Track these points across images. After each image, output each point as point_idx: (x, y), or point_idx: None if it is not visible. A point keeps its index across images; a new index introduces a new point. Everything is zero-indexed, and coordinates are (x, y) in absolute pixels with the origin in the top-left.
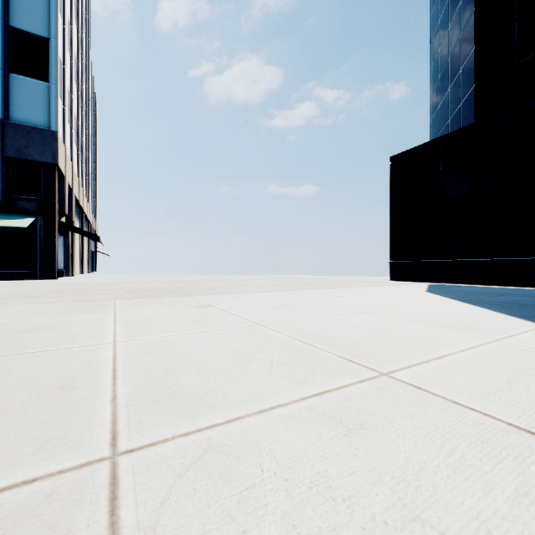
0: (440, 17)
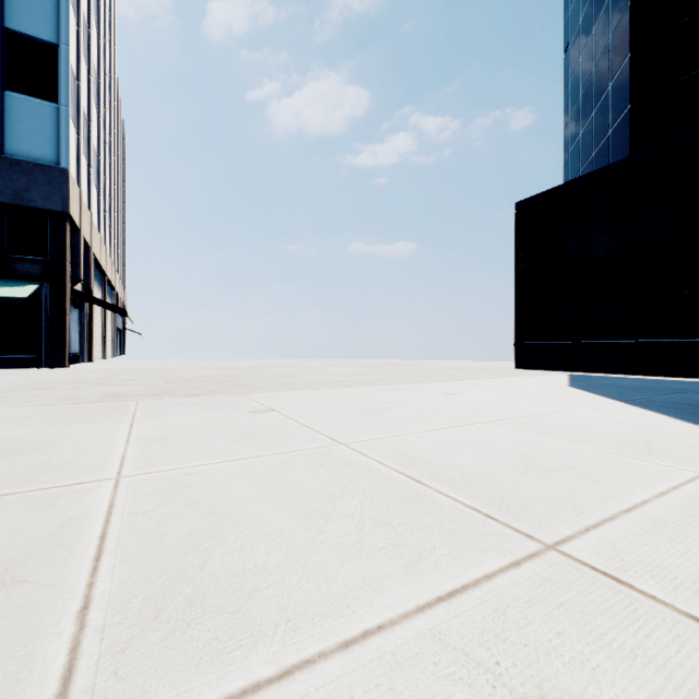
0: (581, 17)
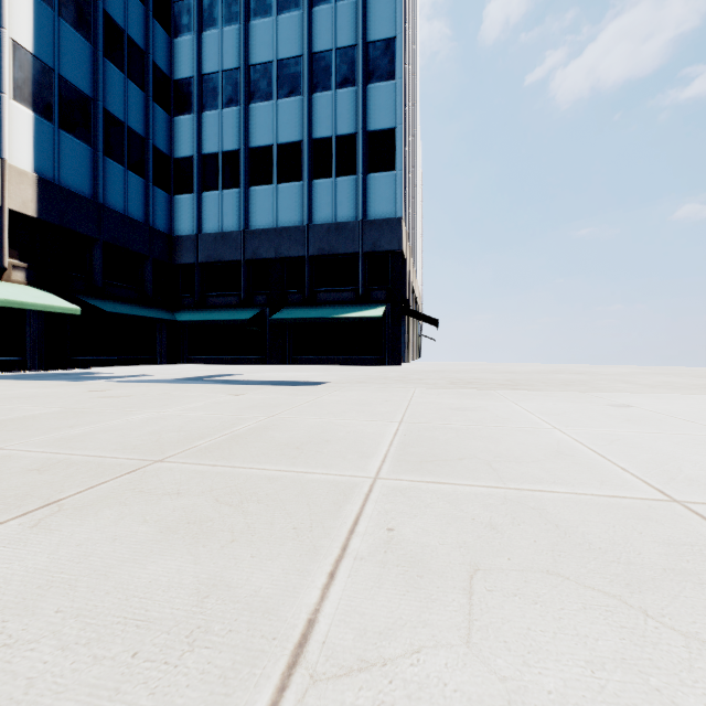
0: None
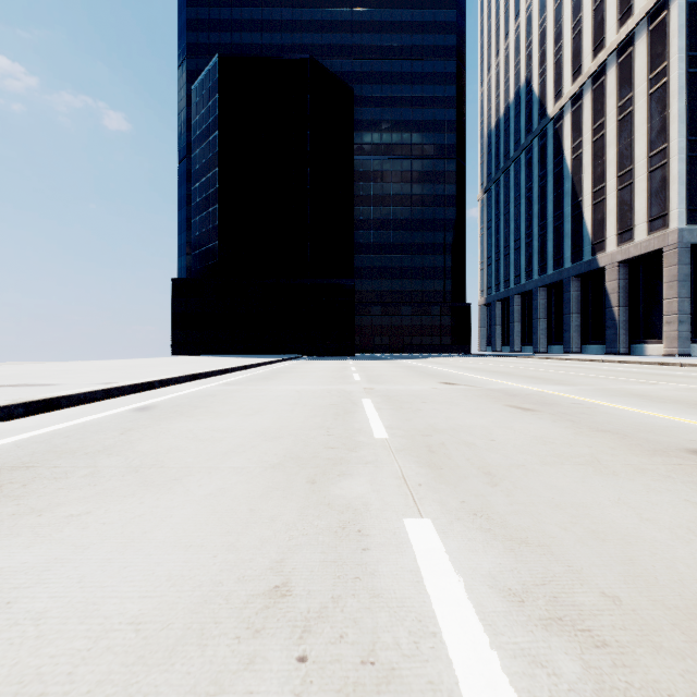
0: (198, 200)
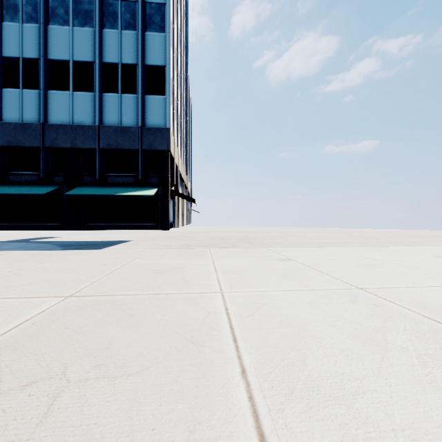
0: None
